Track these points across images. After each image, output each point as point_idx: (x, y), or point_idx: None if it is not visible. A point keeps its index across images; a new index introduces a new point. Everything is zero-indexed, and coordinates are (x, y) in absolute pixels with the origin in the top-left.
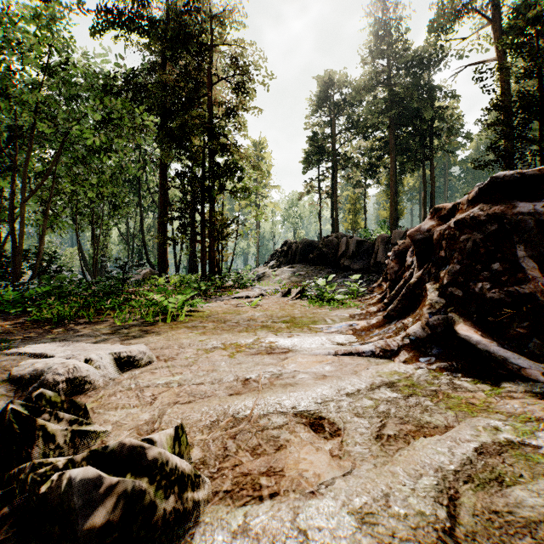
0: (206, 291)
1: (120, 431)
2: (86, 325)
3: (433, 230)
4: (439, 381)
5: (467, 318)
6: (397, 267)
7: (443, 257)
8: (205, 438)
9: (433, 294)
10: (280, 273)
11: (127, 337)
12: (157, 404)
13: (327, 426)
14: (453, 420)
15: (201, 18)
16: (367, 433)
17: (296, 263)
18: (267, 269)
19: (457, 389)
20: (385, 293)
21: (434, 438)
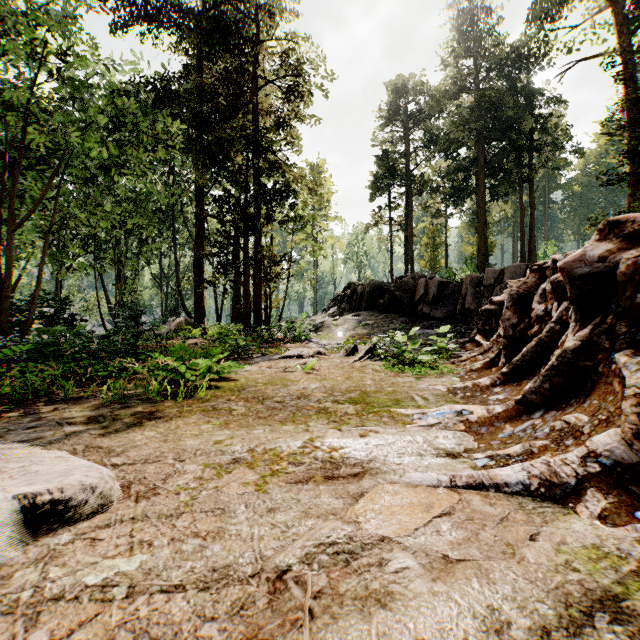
0: (247, 347)
1: None
2: (59, 406)
3: (611, 259)
4: None
5: None
6: (516, 318)
7: None
8: None
9: (639, 376)
10: (342, 322)
11: (104, 431)
12: None
13: None
14: None
15: (246, 9)
16: None
17: (362, 311)
18: (326, 318)
19: None
20: (495, 355)
21: None
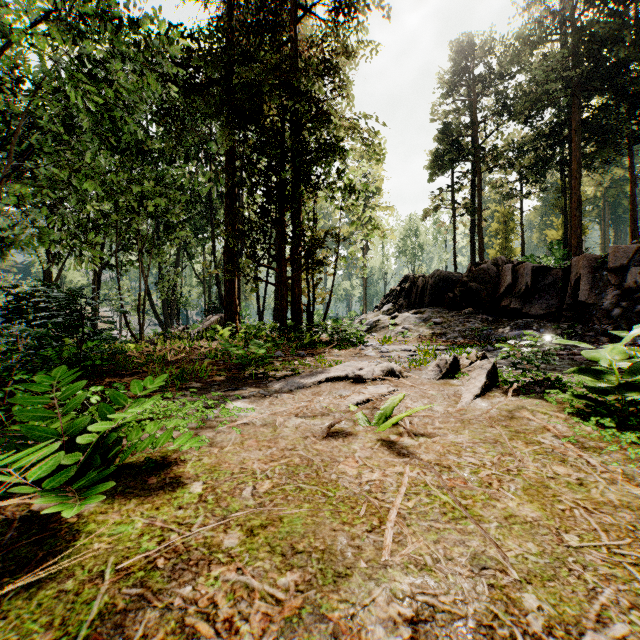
0: (266, 360)
1: None
2: None
3: None
4: None
5: None
6: None
7: None
8: None
9: None
10: (401, 321)
11: None
12: None
13: None
14: None
15: None
16: None
17: (424, 307)
18: (381, 316)
19: None
20: None
21: None
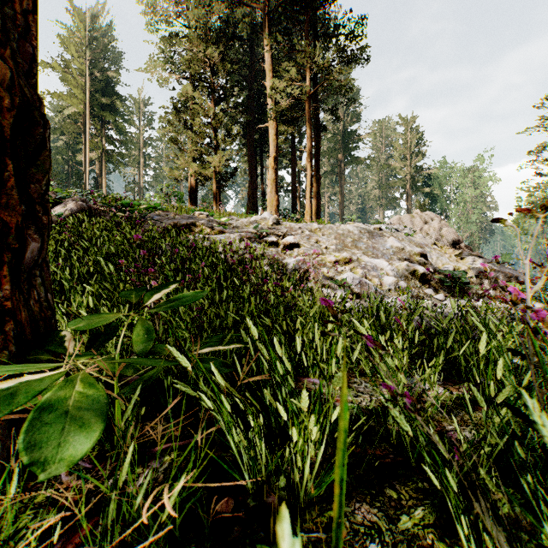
0: None
1: None
2: None
3: None
4: None
5: None
6: None
7: None
8: None
9: None
10: None
11: None
12: None
13: None
14: None
15: None
16: None
17: None
18: None
19: None
20: None
21: None
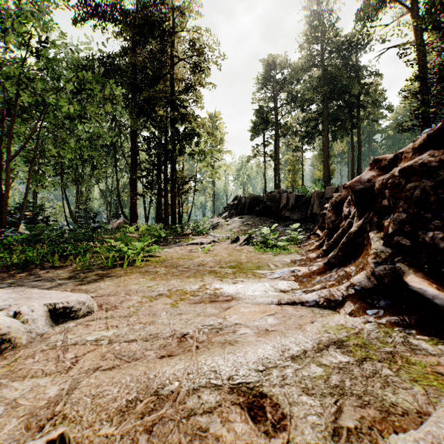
0: (166, 238)
1: (9, 418)
2: (49, 270)
3: (373, 180)
4: (393, 339)
5: (417, 269)
6: (334, 217)
7: (386, 206)
8: (112, 431)
9: (377, 243)
10: (231, 222)
11: (81, 282)
12: (74, 370)
13: (269, 410)
14: (424, 401)
15: (165, 9)
16: (320, 425)
17: (244, 215)
18: (220, 220)
19: (416, 351)
20: (323, 240)
21: (409, 435)
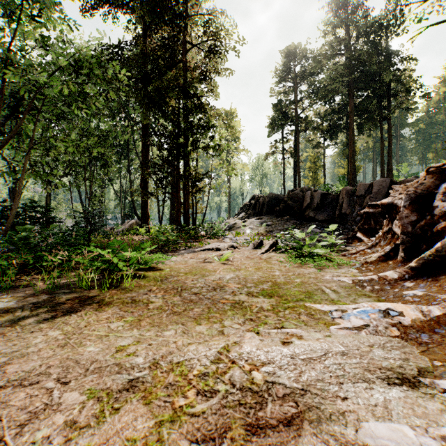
0: (175, 242)
1: None
2: None
3: None
4: None
5: None
6: (414, 215)
7: None
8: None
9: None
10: (248, 224)
11: (10, 328)
12: None
13: None
14: None
15: None
16: None
17: (263, 215)
18: (237, 220)
19: None
20: (390, 250)
21: None
